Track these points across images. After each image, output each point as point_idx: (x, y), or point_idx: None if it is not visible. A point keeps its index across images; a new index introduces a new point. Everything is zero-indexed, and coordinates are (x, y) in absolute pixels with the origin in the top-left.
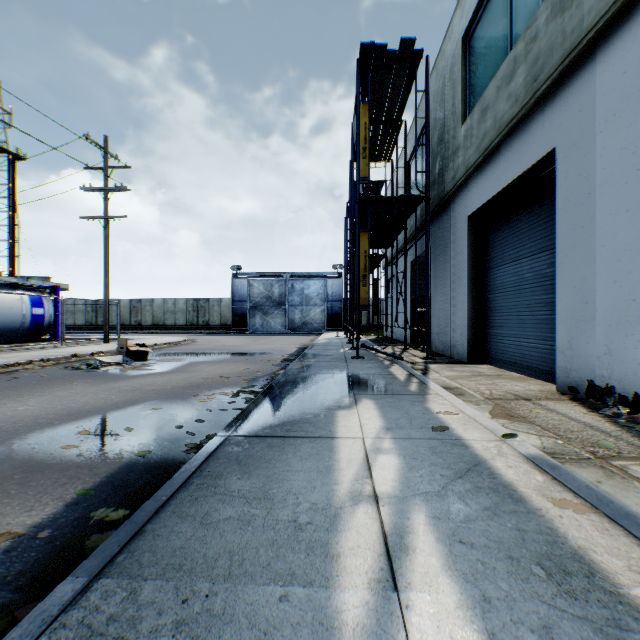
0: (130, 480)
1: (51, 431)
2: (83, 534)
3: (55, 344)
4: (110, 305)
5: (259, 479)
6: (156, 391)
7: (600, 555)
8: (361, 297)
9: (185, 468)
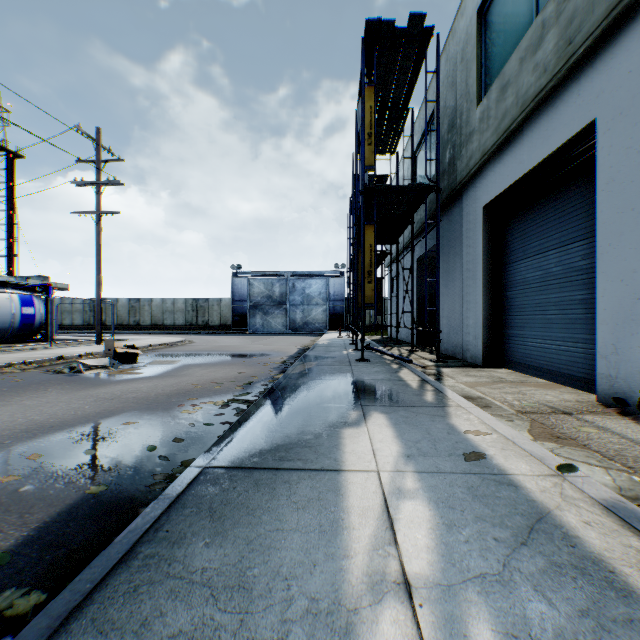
0: (67, 534)
1: None
2: None
3: (45, 345)
4: (108, 305)
5: (235, 546)
6: (137, 400)
7: None
8: (366, 295)
9: (135, 524)
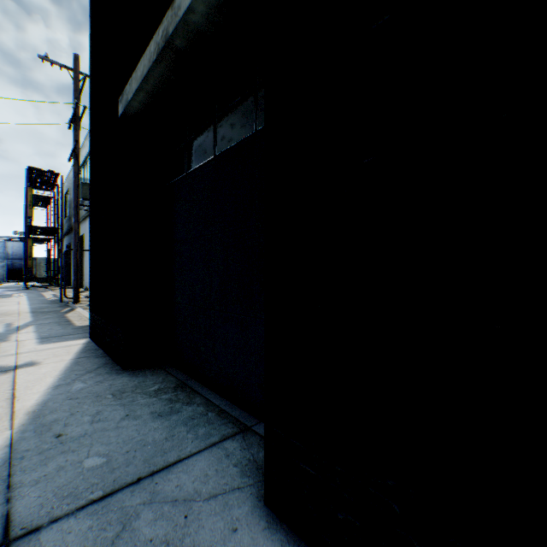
0: None
1: None
2: None
3: None
4: None
5: None
6: None
7: (47, 295)
8: (30, 264)
9: None
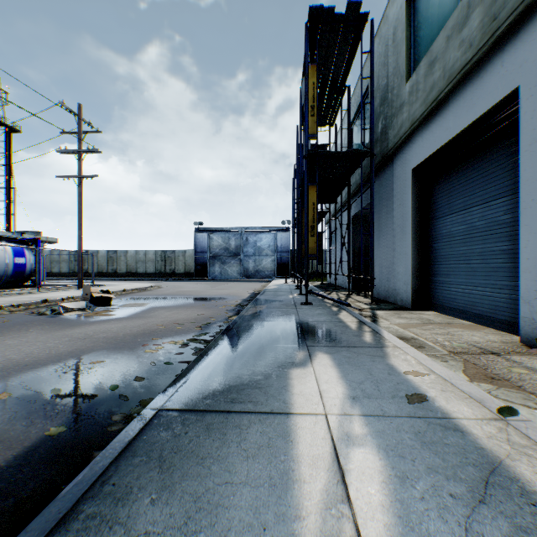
0: (19, 481)
1: None
2: None
3: (34, 290)
4: (90, 255)
5: (182, 504)
6: (107, 339)
7: None
8: (309, 247)
9: (82, 476)
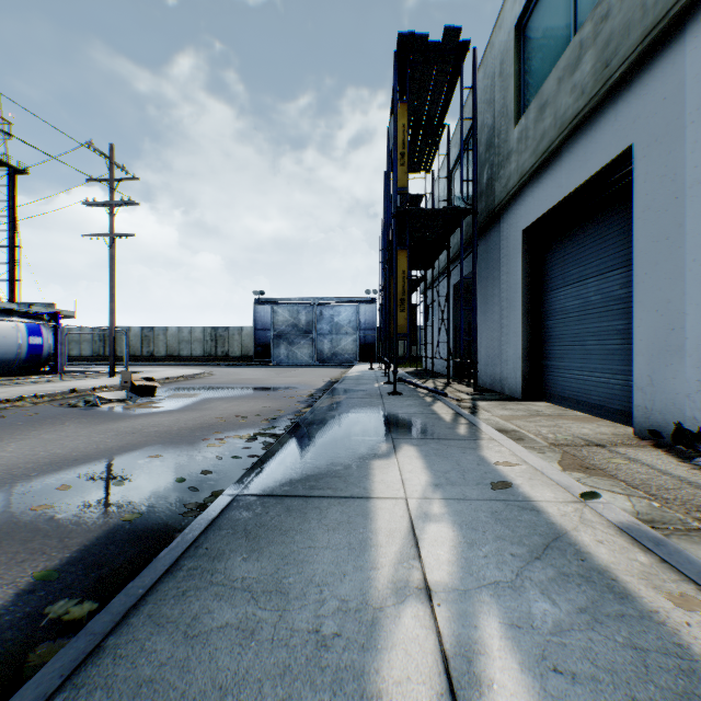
0: (108, 555)
1: (24, 485)
2: (29, 641)
3: (54, 377)
4: (119, 334)
5: (271, 560)
6: (160, 433)
7: None
8: (399, 324)
9: (176, 543)
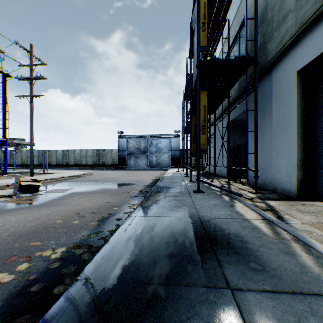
0: None
1: None
2: None
3: None
4: (51, 153)
5: None
6: None
7: None
8: (201, 143)
9: None
